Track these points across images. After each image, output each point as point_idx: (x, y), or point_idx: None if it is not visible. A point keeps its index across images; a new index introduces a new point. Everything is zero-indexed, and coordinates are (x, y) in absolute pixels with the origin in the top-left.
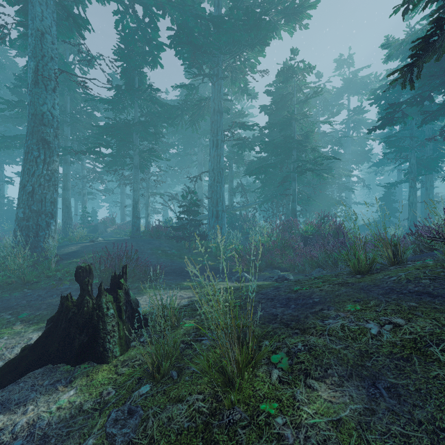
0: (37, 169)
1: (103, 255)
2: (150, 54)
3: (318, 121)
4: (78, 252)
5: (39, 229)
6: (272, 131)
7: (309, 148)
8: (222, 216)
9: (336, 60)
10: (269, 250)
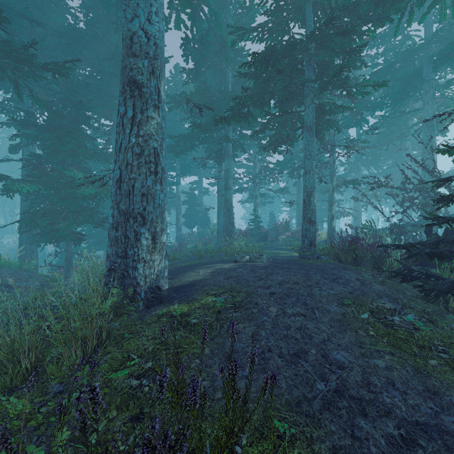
0: (123, 137)
1: (226, 305)
2: None
3: None
4: (197, 285)
5: (127, 243)
6: None
7: None
8: None
9: None
10: None
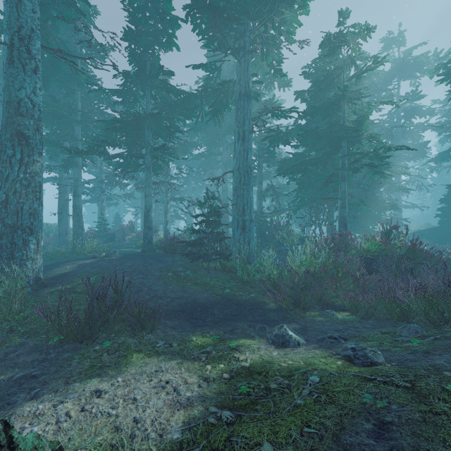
0: (11, 171)
1: (97, 280)
2: (163, 33)
3: (378, 101)
4: (70, 274)
5: (14, 248)
6: (310, 122)
7: (365, 137)
8: (250, 227)
9: (383, 39)
10: (315, 276)
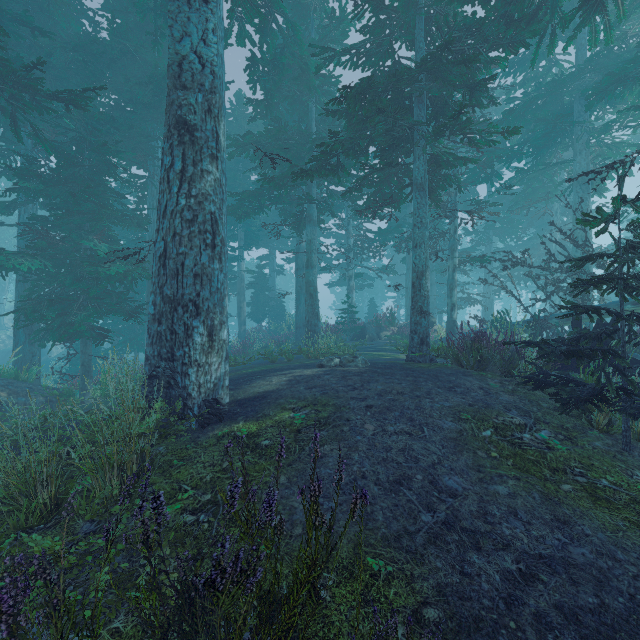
0: (169, 197)
1: (308, 422)
2: None
3: None
4: (269, 398)
5: (175, 341)
6: None
7: None
8: None
9: None
10: None
